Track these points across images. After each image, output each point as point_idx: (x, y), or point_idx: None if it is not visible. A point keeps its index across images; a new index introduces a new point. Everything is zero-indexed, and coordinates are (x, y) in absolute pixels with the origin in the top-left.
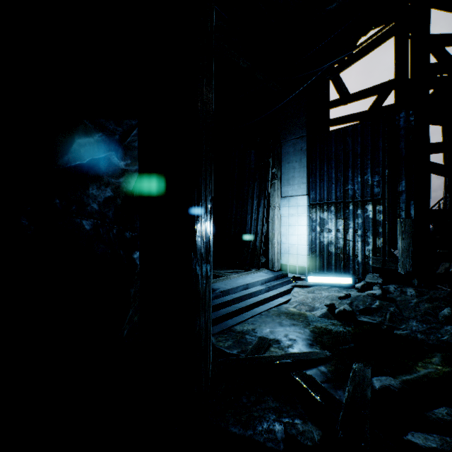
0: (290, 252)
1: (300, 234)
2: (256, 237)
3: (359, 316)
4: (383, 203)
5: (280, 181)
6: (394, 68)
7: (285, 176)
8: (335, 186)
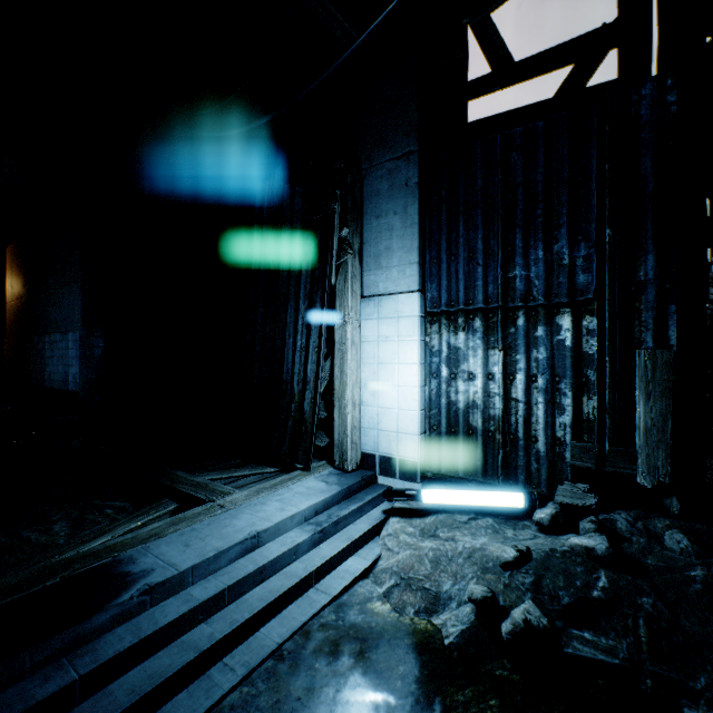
0: (382, 426)
1: (404, 383)
2: (304, 391)
3: (565, 635)
4: (600, 310)
5: (359, 258)
6: None
7: (371, 249)
8: (483, 269)
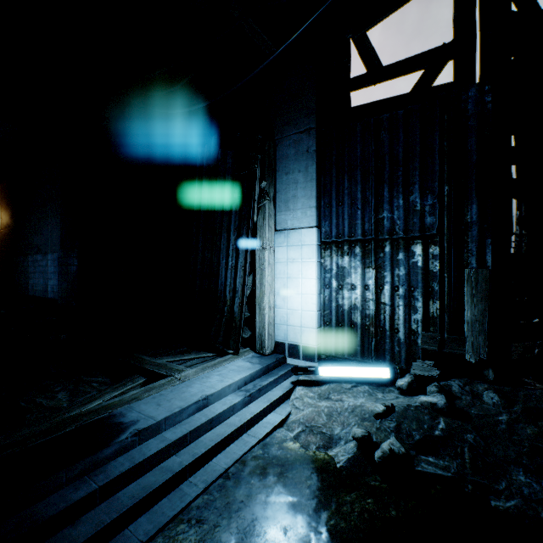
0: (290, 322)
1: (306, 292)
2: (234, 298)
3: (417, 459)
4: (441, 241)
5: (273, 203)
6: (453, 21)
7: (282, 196)
8: (361, 212)
